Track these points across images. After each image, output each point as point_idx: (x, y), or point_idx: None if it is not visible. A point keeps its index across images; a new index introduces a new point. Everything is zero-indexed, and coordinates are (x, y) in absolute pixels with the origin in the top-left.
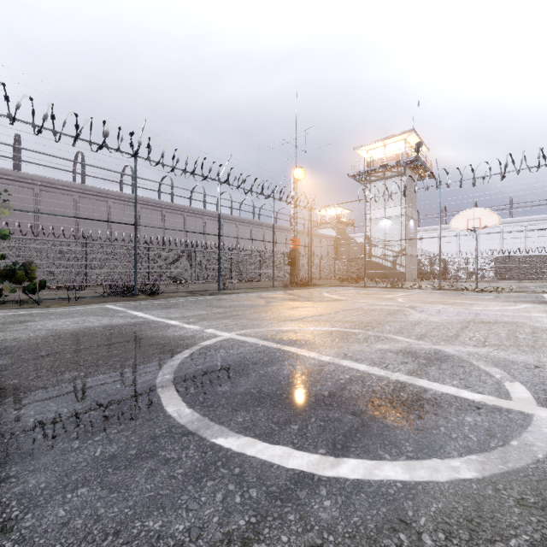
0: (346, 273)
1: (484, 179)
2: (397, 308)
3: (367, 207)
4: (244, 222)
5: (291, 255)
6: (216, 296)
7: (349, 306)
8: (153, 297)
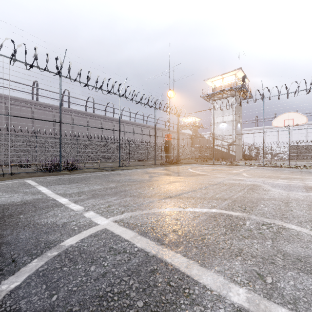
0: (198, 156)
1: (295, 93)
2: (250, 182)
3: (212, 115)
4: (138, 125)
5: (166, 145)
6: (116, 171)
7: (212, 180)
8: (71, 172)
